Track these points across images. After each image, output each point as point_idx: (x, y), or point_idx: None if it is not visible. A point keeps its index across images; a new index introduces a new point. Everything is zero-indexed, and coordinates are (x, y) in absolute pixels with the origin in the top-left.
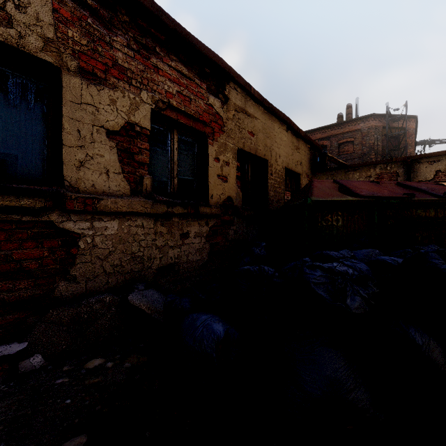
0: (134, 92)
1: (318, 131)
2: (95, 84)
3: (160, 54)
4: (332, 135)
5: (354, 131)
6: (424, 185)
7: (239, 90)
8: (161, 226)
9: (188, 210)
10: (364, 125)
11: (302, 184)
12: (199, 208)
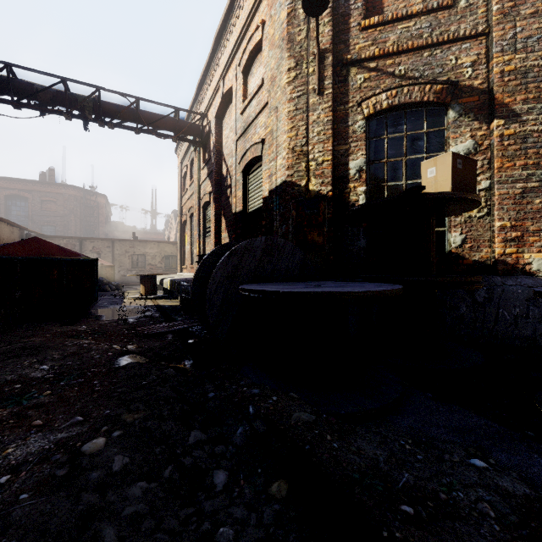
0: None
1: (18, 181)
2: None
3: None
4: (34, 190)
5: (57, 193)
6: None
7: None
8: None
9: None
10: (66, 191)
11: None
12: None
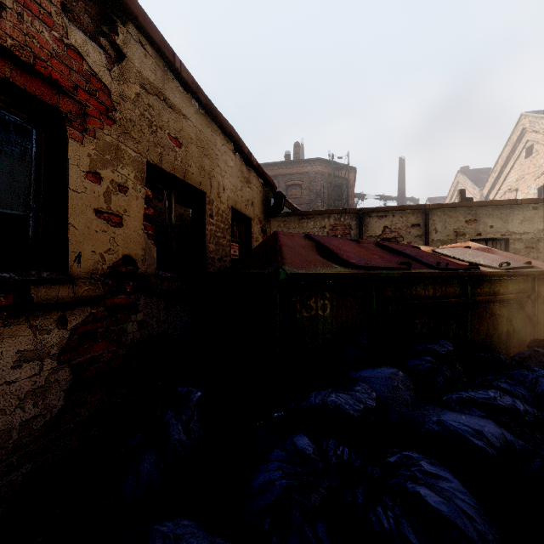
0: None
1: (265, 167)
2: None
3: None
4: (279, 174)
5: (302, 173)
6: (405, 248)
7: (150, 50)
8: None
9: None
10: (312, 168)
11: (254, 232)
12: (32, 291)
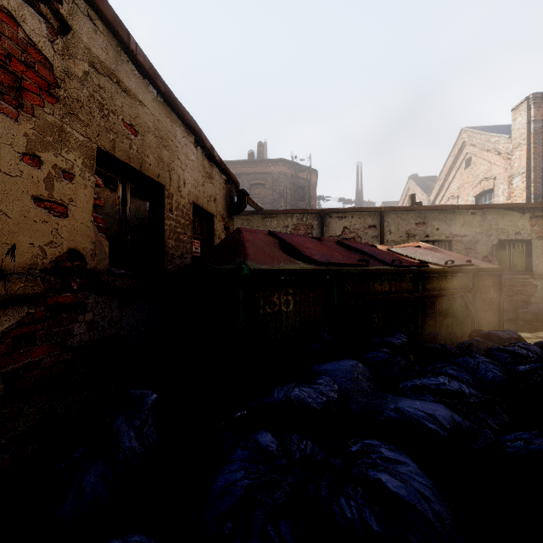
0: None
1: (228, 165)
2: None
3: None
4: (243, 173)
5: (265, 173)
6: (364, 246)
7: (101, 26)
8: None
9: None
10: (275, 168)
11: (217, 230)
12: None
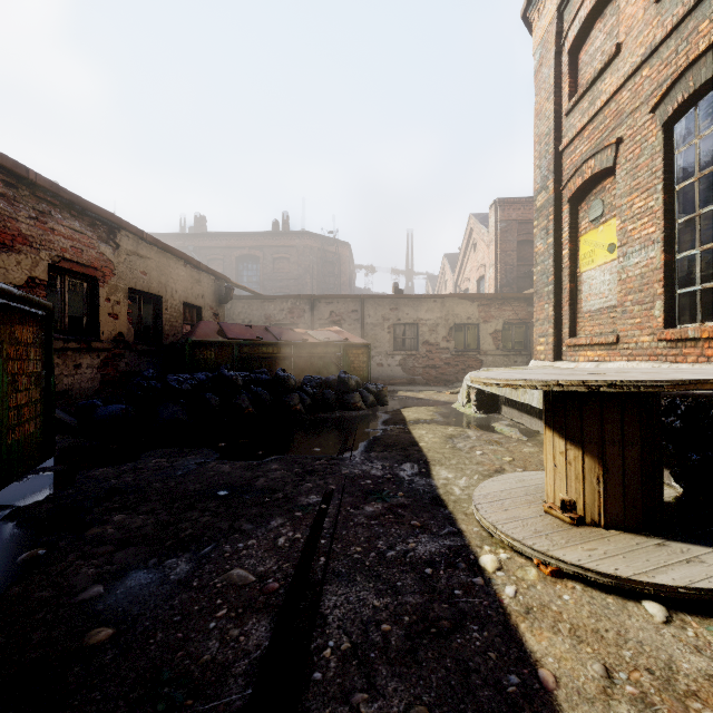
0: (35, 253)
1: (249, 236)
2: (6, 252)
3: (56, 217)
4: (265, 246)
5: (290, 246)
6: (279, 330)
7: (131, 236)
8: (58, 359)
9: (82, 346)
10: (300, 242)
11: (205, 317)
12: (92, 344)
